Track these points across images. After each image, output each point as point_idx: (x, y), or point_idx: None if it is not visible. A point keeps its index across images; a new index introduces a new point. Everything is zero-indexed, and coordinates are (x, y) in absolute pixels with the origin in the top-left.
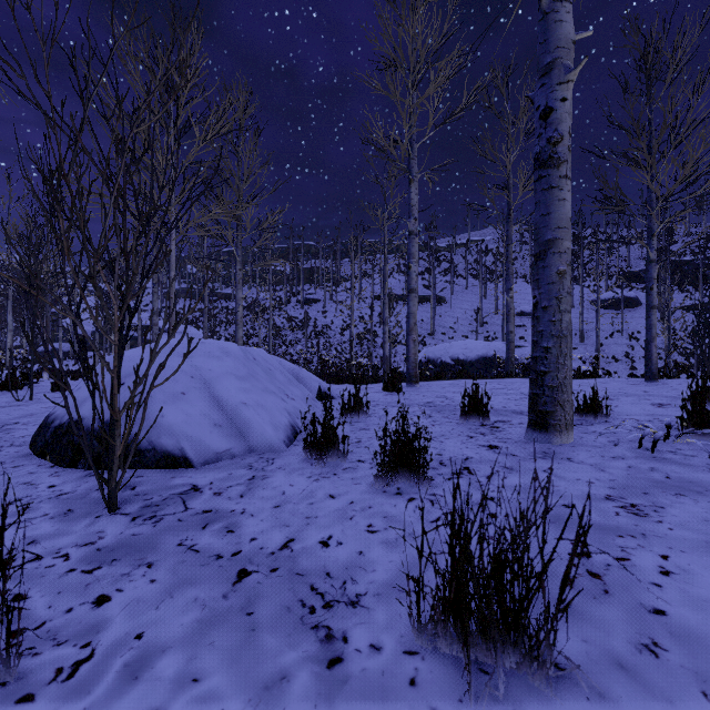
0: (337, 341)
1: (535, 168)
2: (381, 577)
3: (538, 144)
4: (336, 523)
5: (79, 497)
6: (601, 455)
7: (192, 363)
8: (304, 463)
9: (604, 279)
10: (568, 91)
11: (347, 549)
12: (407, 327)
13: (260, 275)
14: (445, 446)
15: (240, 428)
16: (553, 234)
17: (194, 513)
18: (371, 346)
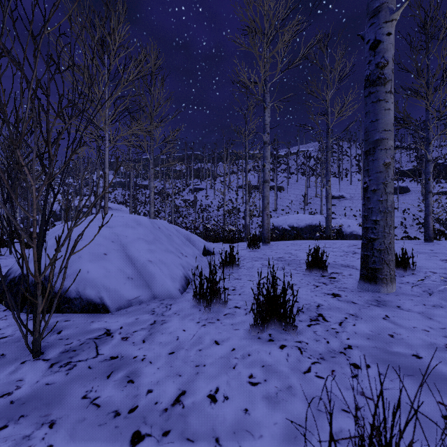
0: (215, 214)
1: (365, 86)
2: (268, 446)
3: (368, 69)
4: (222, 372)
5: (14, 341)
6: (423, 303)
7: (113, 231)
8: (194, 308)
9: None
10: (392, 27)
11: (233, 406)
12: (263, 206)
13: (166, 173)
14: (299, 294)
15: (146, 280)
16: (380, 135)
17: (103, 359)
18: (236, 218)
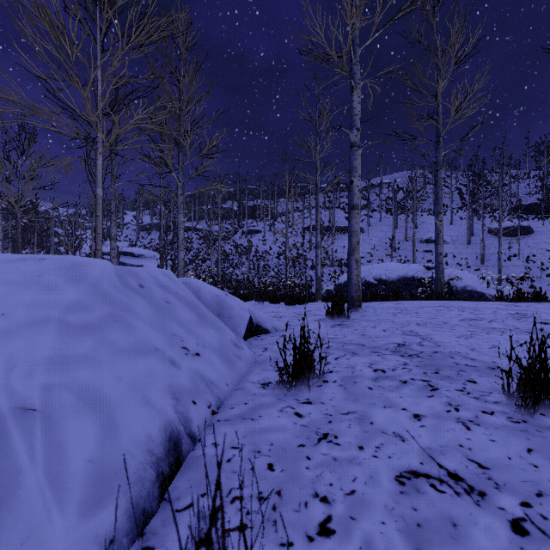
0: (274, 263)
1: None
2: None
3: None
4: None
5: None
6: None
7: None
8: None
9: (497, 211)
10: None
11: None
12: (349, 247)
13: (213, 212)
14: None
15: None
16: None
17: None
18: (302, 268)
